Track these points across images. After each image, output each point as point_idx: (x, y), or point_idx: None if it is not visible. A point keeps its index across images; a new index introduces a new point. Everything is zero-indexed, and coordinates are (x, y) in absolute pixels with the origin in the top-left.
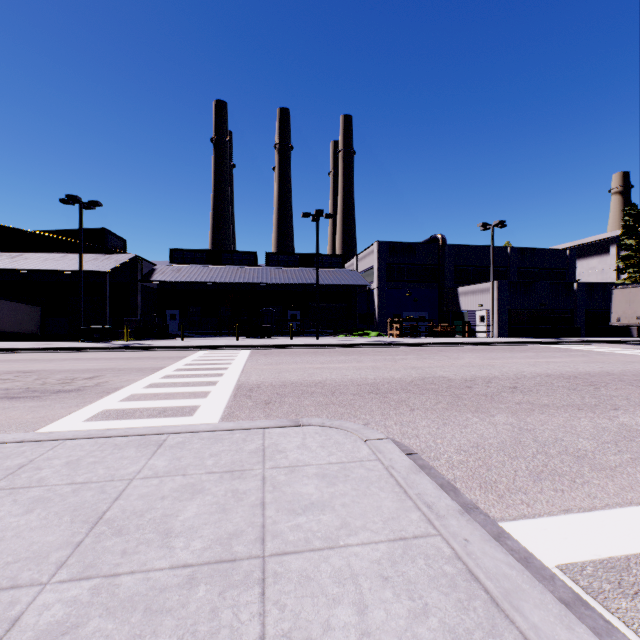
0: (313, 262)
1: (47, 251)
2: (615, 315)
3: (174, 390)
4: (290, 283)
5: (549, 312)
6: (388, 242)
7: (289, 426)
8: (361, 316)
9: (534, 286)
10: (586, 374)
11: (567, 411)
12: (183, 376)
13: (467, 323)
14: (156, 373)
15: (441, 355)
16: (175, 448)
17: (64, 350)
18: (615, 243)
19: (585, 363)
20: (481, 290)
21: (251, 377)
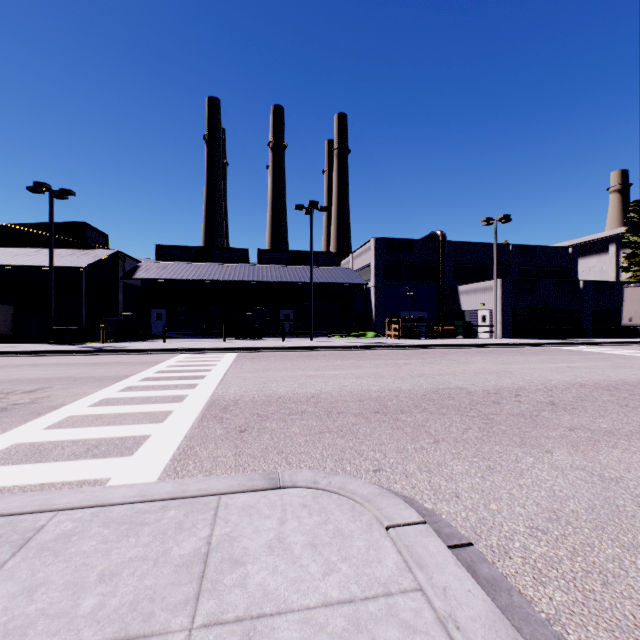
0: (307, 260)
1: (20, 246)
2: (627, 315)
3: (126, 409)
4: (282, 281)
5: (554, 312)
6: (385, 238)
7: (261, 489)
8: (357, 316)
9: (539, 284)
10: (625, 383)
11: None
12: (147, 388)
13: (468, 323)
14: (116, 384)
15: (448, 359)
16: (45, 554)
17: (27, 354)
18: (615, 242)
19: (613, 369)
20: (483, 289)
21: (230, 389)
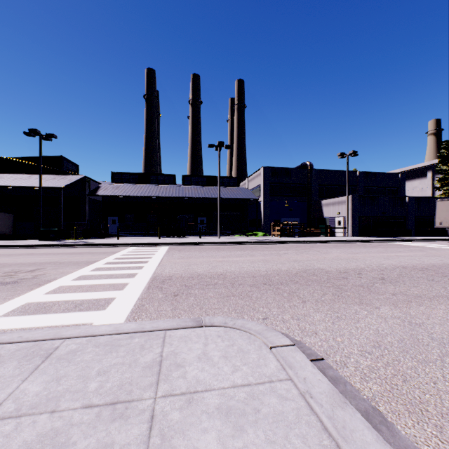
0: (216, 182)
1: (18, 172)
2: (438, 220)
3: (97, 282)
4: (199, 197)
5: (388, 218)
6: (271, 167)
7: (191, 327)
8: (251, 221)
9: (377, 199)
10: (433, 266)
11: (441, 302)
12: (110, 269)
13: (328, 226)
14: (88, 266)
15: (314, 250)
16: (62, 361)
17: (24, 247)
18: (431, 169)
19: (426, 257)
20: (339, 202)
21: (165, 269)
